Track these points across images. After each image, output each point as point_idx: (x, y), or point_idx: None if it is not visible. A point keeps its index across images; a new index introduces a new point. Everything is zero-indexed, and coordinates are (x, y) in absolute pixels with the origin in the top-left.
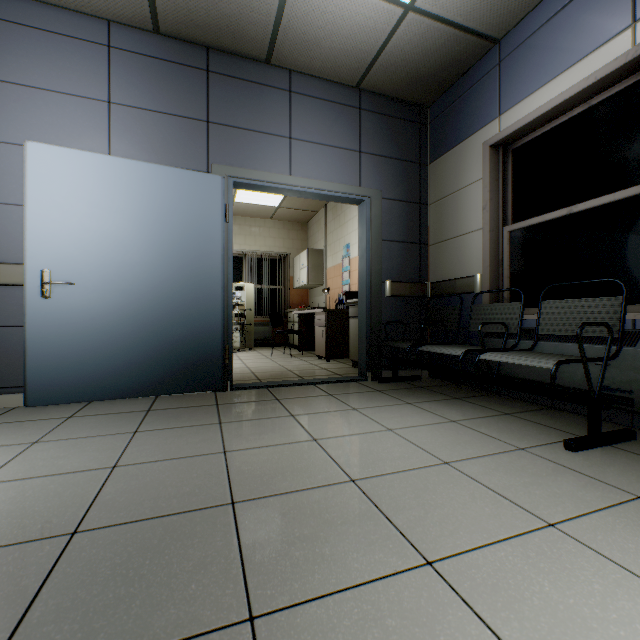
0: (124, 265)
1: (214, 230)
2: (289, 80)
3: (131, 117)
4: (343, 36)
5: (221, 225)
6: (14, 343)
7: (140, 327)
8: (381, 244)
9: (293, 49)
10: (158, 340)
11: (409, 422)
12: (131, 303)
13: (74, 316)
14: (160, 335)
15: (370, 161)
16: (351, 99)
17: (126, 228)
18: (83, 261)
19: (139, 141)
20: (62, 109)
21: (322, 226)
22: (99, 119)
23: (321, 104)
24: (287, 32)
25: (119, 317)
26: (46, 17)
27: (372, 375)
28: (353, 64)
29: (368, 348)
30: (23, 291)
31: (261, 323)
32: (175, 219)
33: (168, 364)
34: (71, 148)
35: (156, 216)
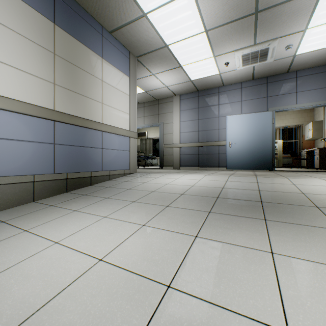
0: (245, 139)
1: (269, 126)
2: (295, 74)
3: (246, 103)
4: (316, 58)
5: (271, 125)
6: (222, 157)
7: (249, 153)
8: None
9: (296, 67)
10: (253, 156)
11: None
12: (247, 147)
13: (235, 151)
14: (254, 155)
15: None
16: (325, 69)
17: (246, 130)
18: (237, 139)
19: (248, 108)
20: (231, 106)
21: (322, 109)
22: (239, 106)
23: (310, 76)
24: (294, 65)
25: (244, 151)
26: (228, 87)
27: None
28: (323, 61)
29: None
30: (224, 146)
31: (285, 157)
32: (258, 125)
33: (256, 162)
34: (233, 114)
35: (253, 126)
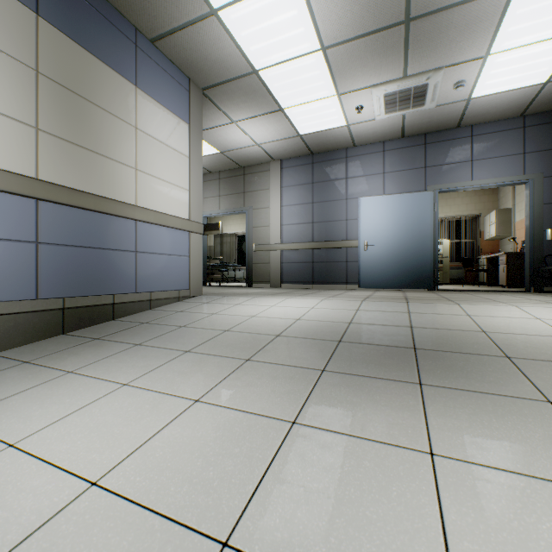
0: (390, 236)
1: (428, 216)
2: (470, 130)
3: (391, 176)
4: (503, 105)
5: (432, 214)
6: (353, 267)
7: (396, 261)
8: (542, 207)
9: (472, 119)
10: (403, 266)
11: (533, 297)
12: (393, 251)
13: (374, 257)
14: (404, 264)
15: (532, 157)
16: (516, 124)
17: (391, 222)
18: (376, 237)
19: (395, 185)
20: (367, 181)
21: (510, 189)
22: (380, 181)
23: (492, 135)
24: (468, 116)
25: (389, 257)
26: (362, 150)
27: (534, 289)
28: (514, 110)
29: (530, 272)
30: (356, 249)
31: (454, 267)
32: (410, 215)
33: (407, 276)
34: (370, 195)
35: (403, 215)
